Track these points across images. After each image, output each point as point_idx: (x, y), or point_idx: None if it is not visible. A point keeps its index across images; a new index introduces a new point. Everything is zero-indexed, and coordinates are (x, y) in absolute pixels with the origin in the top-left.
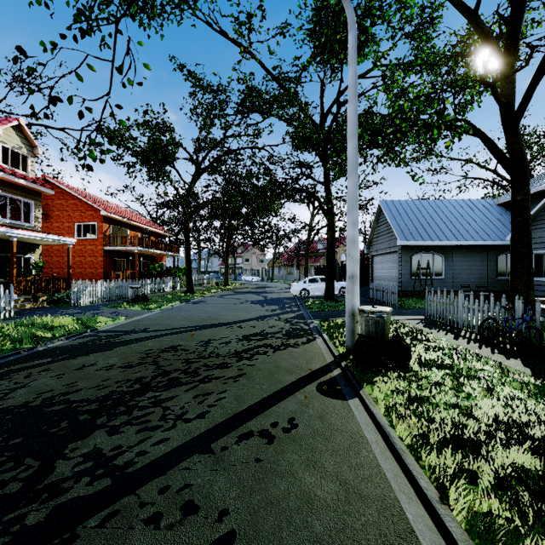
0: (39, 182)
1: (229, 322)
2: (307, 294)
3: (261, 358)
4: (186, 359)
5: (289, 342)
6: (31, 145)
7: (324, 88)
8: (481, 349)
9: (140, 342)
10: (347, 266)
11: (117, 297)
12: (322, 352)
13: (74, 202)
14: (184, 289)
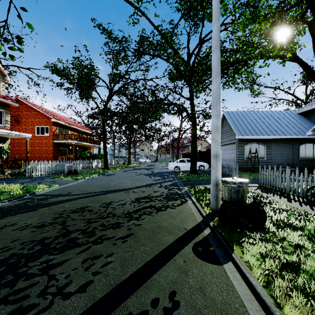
0: (8, 98)
1: (127, 188)
2: (179, 169)
3: (147, 218)
4: (88, 219)
5: (168, 204)
6: (3, 74)
7: (189, 38)
8: (314, 211)
9: (59, 204)
10: (212, 148)
11: (59, 171)
12: (193, 213)
13: (35, 113)
14: (103, 167)
